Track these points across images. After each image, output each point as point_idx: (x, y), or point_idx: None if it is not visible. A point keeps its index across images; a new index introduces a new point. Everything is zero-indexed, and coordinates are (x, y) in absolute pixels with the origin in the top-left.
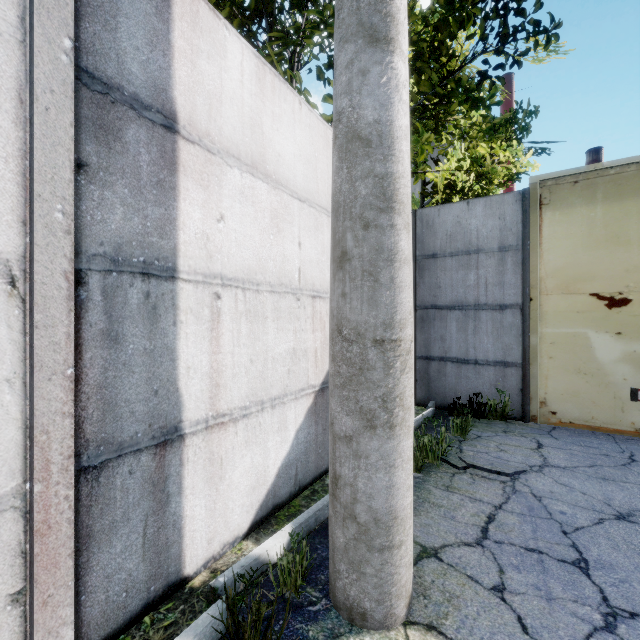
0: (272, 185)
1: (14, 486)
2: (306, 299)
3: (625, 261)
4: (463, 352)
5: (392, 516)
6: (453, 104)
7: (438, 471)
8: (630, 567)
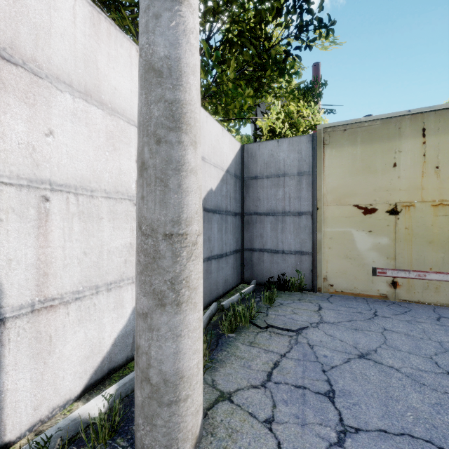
0: (108, 112)
1: None
2: None
3: (374, 183)
4: (275, 245)
5: (179, 376)
6: (267, 71)
7: (247, 331)
8: (361, 393)
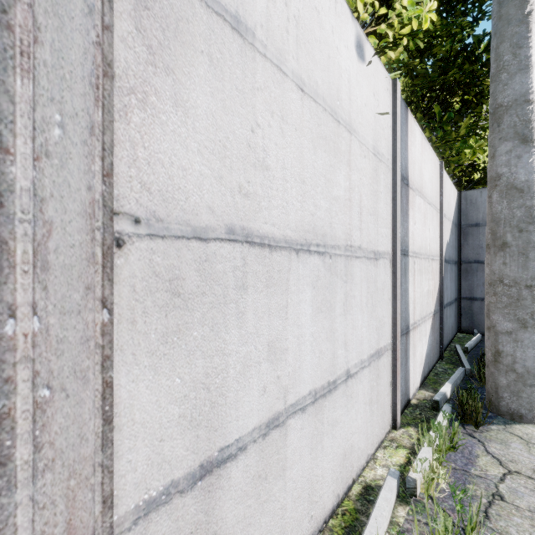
0: (423, 199)
1: (390, 340)
2: (430, 261)
3: None
4: None
5: None
6: None
7: None
8: None
